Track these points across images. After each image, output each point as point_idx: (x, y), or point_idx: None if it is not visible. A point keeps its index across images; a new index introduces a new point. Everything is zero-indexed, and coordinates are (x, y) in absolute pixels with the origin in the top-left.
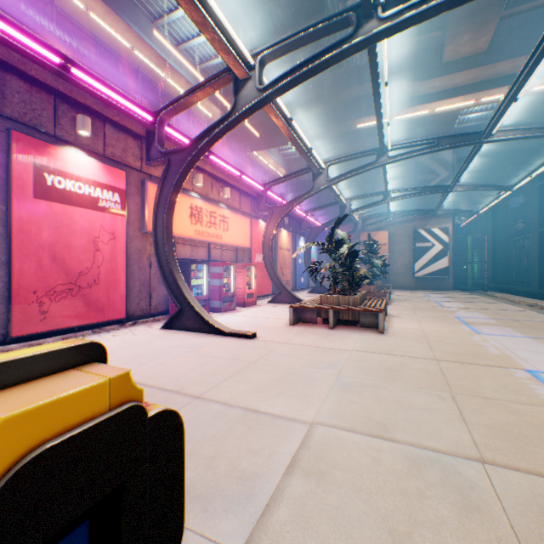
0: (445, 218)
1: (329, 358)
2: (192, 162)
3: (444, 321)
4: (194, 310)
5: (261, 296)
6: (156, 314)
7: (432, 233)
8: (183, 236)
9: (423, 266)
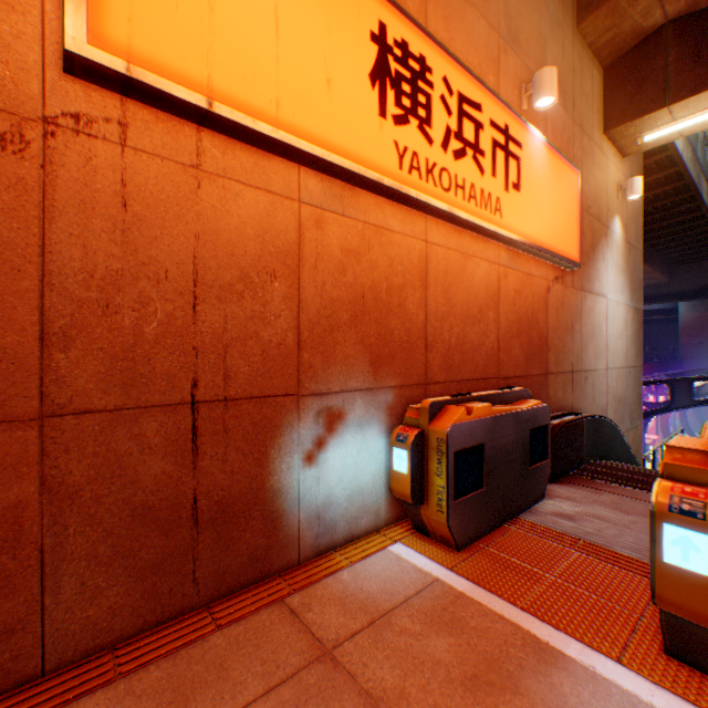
0: None
1: None
2: None
3: None
4: None
5: None
6: None
7: None
8: None
9: None
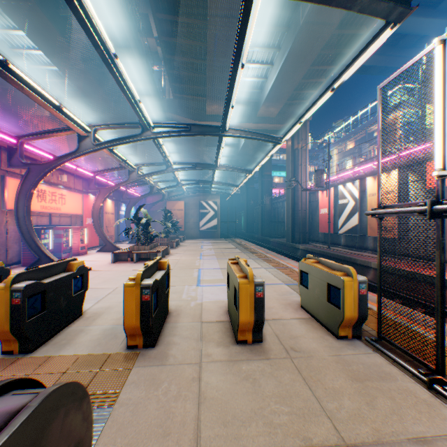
0: (217, 196)
1: (129, 273)
2: (48, 172)
3: (193, 255)
4: (50, 259)
5: (91, 247)
6: (12, 264)
7: (209, 204)
8: (32, 211)
9: (205, 224)
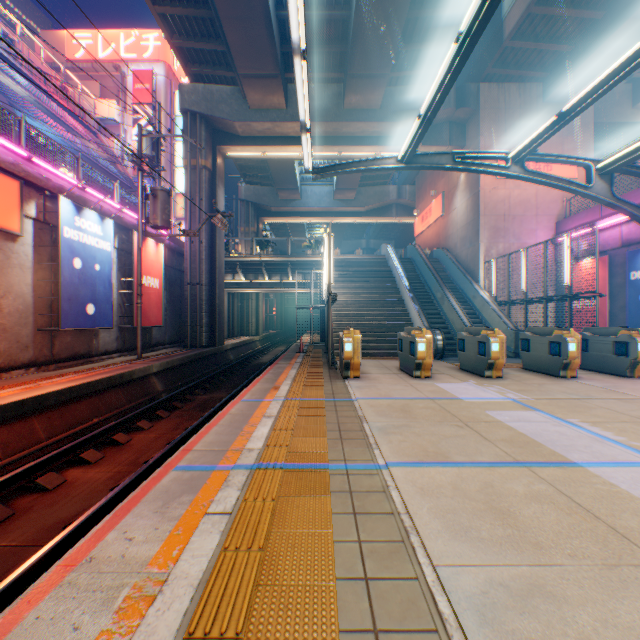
0: None
1: None
2: None
3: None
4: None
5: None
6: None
7: None
8: None
9: None
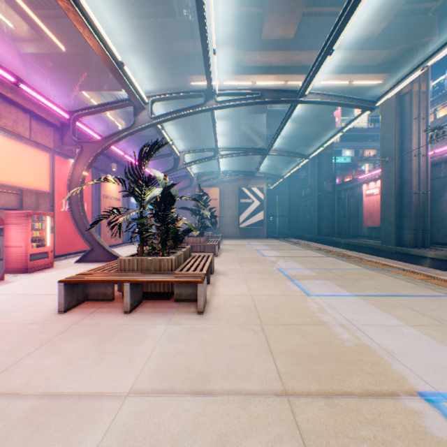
0: (262, 180)
1: None
2: None
3: (271, 277)
4: None
5: (74, 253)
6: None
7: (252, 191)
8: None
9: (246, 218)
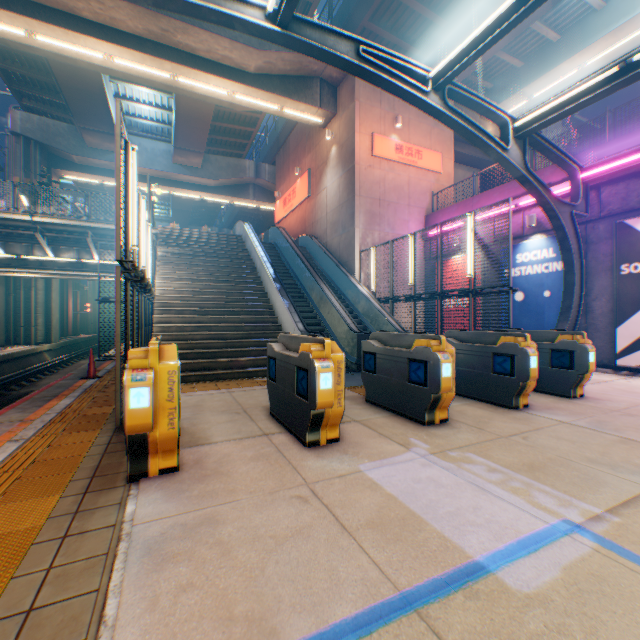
0: None
1: None
2: None
3: None
4: None
5: None
6: None
7: None
8: None
9: None
